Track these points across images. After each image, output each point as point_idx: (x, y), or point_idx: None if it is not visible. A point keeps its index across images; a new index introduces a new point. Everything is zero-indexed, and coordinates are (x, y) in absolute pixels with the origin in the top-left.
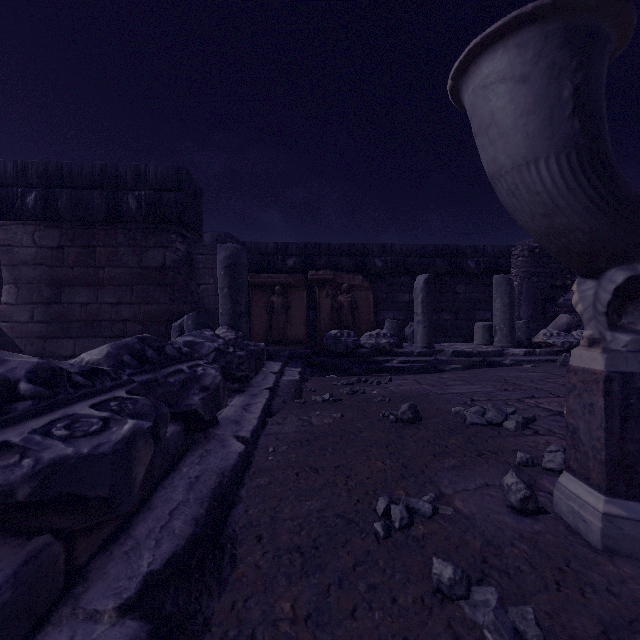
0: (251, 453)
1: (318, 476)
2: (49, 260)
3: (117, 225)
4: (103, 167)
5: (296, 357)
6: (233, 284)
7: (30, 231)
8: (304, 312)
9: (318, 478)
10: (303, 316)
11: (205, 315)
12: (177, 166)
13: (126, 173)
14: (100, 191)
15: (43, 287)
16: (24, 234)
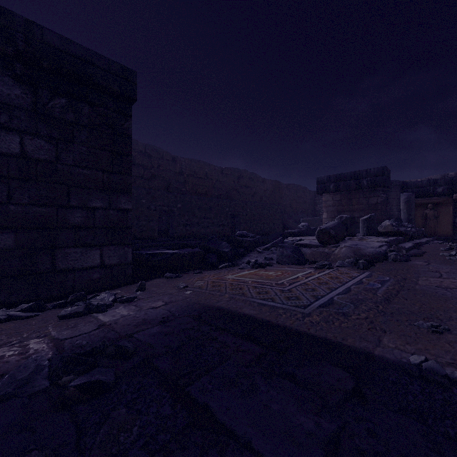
0: (423, 244)
1: (439, 245)
2: (336, 204)
3: (359, 191)
4: (354, 172)
5: (441, 240)
6: (408, 208)
7: (331, 196)
8: (450, 218)
9: (439, 245)
10: (449, 221)
11: (398, 219)
12: (382, 167)
13: (362, 173)
14: (353, 180)
15: (334, 213)
16: (329, 197)
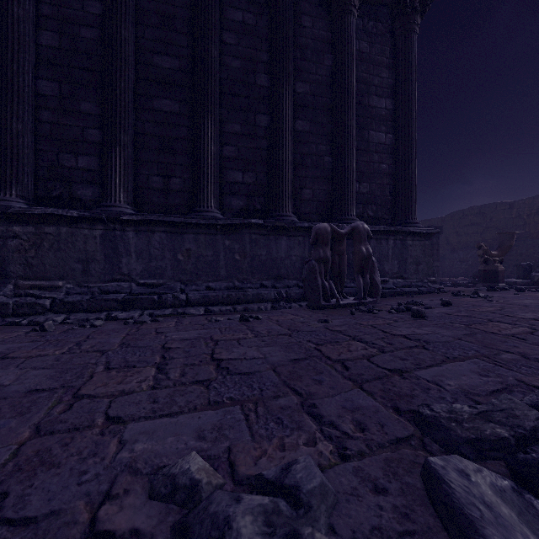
0: None
1: None
2: None
3: None
4: None
5: None
6: None
7: None
8: None
9: None
10: None
11: None
12: None
13: None
14: None
15: None
16: None
